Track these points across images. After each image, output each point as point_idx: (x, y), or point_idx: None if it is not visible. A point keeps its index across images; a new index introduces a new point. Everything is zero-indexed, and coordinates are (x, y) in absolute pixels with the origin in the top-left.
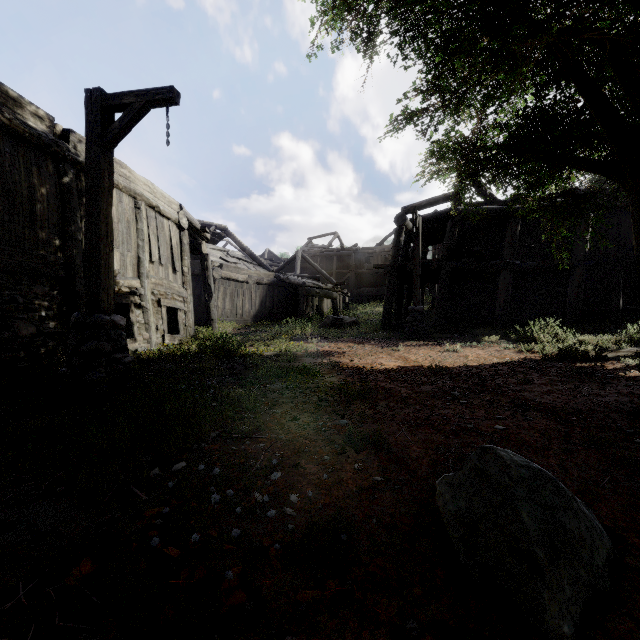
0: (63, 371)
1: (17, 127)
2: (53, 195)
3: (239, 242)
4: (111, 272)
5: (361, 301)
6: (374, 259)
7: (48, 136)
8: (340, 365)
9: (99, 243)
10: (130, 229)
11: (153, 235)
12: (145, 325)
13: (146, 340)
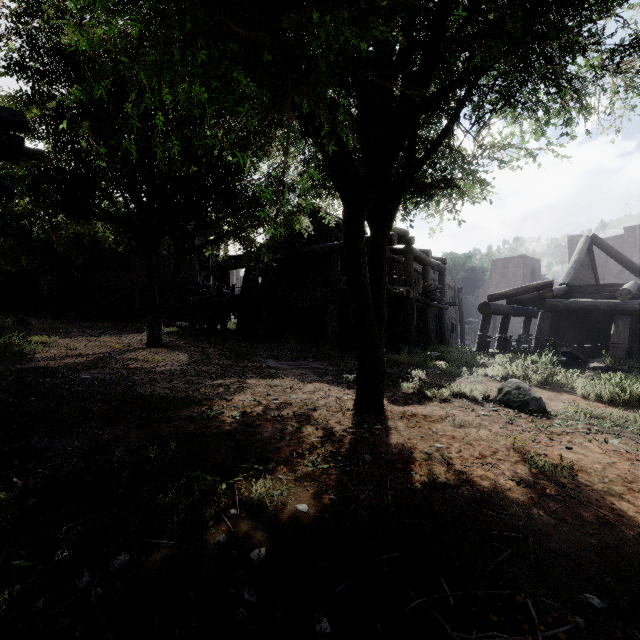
0: None
1: None
2: None
3: None
4: None
5: None
6: None
7: None
8: None
9: None
10: None
11: None
12: None
13: None
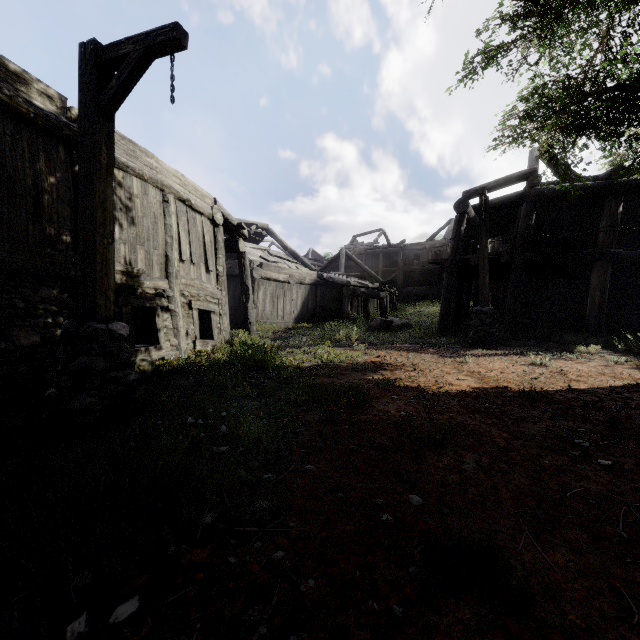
0: (50, 393)
1: (19, 106)
2: (64, 185)
3: (281, 240)
4: (110, 269)
5: (410, 301)
6: (424, 256)
7: (58, 118)
8: (395, 383)
9: (93, 233)
10: (157, 224)
11: (183, 231)
12: (173, 330)
13: (174, 347)
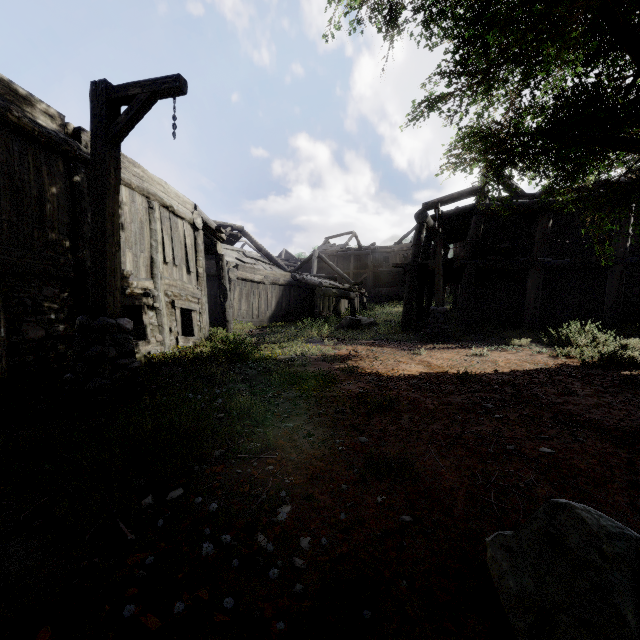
0: (67, 377)
1: (26, 125)
2: (63, 195)
3: (255, 242)
4: (117, 273)
5: (379, 301)
6: (392, 258)
7: (58, 135)
8: (358, 370)
9: (104, 243)
10: (143, 229)
11: (167, 235)
12: (158, 327)
13: (159, 342)
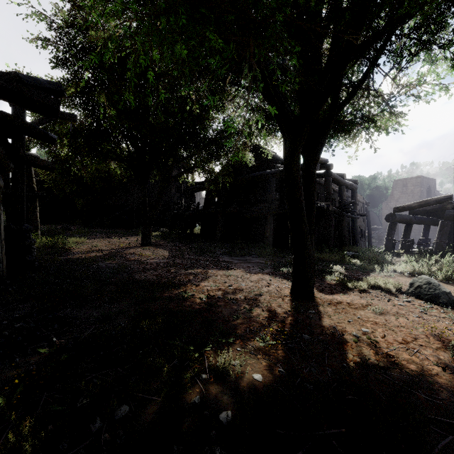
0: None
1: None
2: None
3: None
4: None
5: None
6: None
7: None
8: None
9: None
10: None
11: None
12: None
13: None
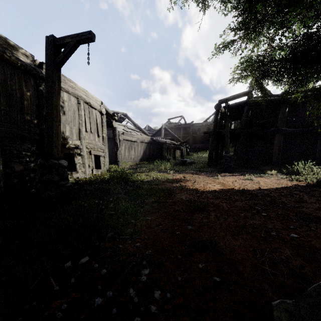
0: (33, 191)
1: (14, 60)
2: (33, 96)
3: (132, 121)
4: (59, 136)
5: (195, 151)
6: (202, 129)
7: (31, 65)
8: (186, 187)
9: (52, 120)
10: (75, 114)
11: (87, 117)
12: (83, 164)
13: (83, 172)
